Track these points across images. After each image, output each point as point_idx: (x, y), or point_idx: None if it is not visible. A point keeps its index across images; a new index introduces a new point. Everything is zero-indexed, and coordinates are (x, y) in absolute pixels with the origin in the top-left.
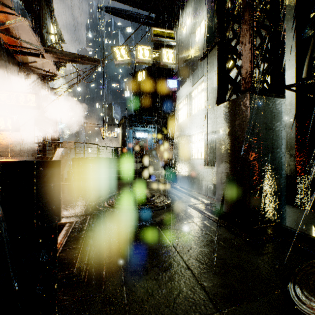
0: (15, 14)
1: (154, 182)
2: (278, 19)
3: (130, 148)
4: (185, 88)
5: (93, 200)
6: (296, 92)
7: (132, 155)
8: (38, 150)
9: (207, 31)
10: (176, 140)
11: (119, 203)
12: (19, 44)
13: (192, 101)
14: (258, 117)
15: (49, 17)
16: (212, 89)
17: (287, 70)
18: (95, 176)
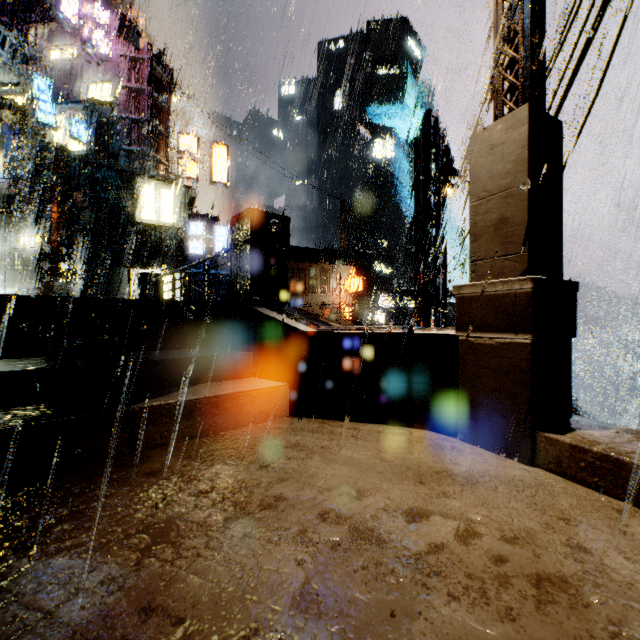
0: None
1: None
2: (71, 248)
3: None
4: None
5: None
6: (80, 281)
7: None
8: None
9: (4, 185)
10: None
11: None
12: None
13: None
14: (62, 293)
15: None
16: (14, 249)
17: (77, 267)
18: None
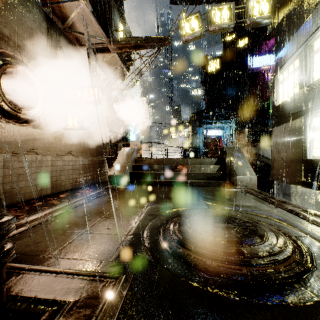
0: (75, 0)
1: (243, 195)
2: None
3: (201, 149)
4: (293, 43)
5: (143, 222)
6: None
7: (203, 156)
8: (109, 151)
9: None
10: (274, 130)
11: (184, 244)
12: (88, 41)
13: (312, 58)
14: None
15: (119, 15)
16: None
17: None
18: (159, 180)
